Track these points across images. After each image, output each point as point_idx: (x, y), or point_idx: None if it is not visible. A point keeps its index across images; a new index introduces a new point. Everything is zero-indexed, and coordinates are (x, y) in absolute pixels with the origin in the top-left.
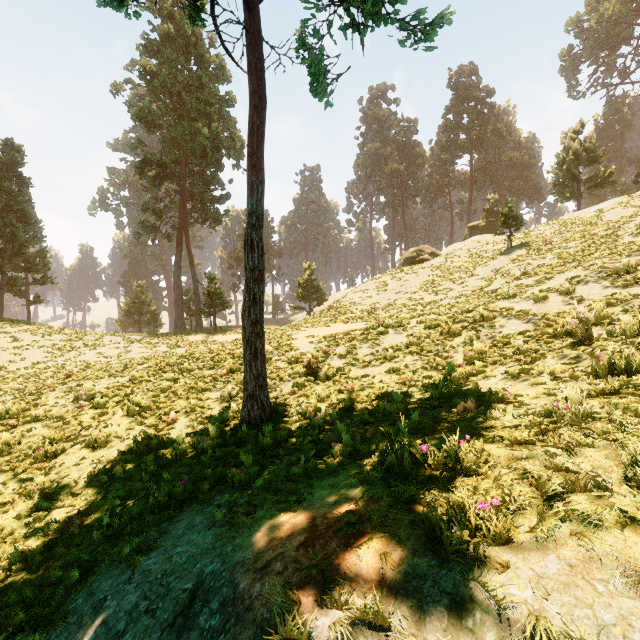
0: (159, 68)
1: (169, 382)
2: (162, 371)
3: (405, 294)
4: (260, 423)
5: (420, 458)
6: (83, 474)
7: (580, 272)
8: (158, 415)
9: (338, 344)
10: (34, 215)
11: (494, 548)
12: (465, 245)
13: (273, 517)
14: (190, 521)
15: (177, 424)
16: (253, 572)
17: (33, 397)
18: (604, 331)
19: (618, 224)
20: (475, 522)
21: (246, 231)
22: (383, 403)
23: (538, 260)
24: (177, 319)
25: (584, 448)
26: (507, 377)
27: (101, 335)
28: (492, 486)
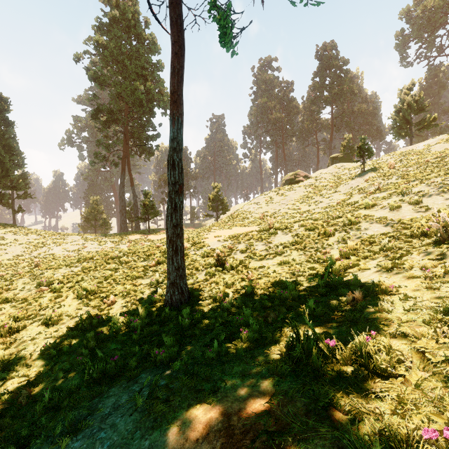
0: (108, 42)
1: (111, 271)
2: (106, 263)
3: (287, 205)
4: (180, 305)
5: (327, 352)
6: (37, 347)
7: (424, 187)
8: (101, 298)
9: (239, 242)
10: (18, 148)
11: None
12: (329, 170)
13: (189, 408)
14: (117, 399)
15: (115, 305)
16: None
17: (6, 283)
18: None
19: (445, 153)
20: None
21: (169, 153)
22: (279, 291)
23: (386, 180)
24: (122, 223)
25: None
26: (380, 270)
27: (66, 235)
28: (421, 397)
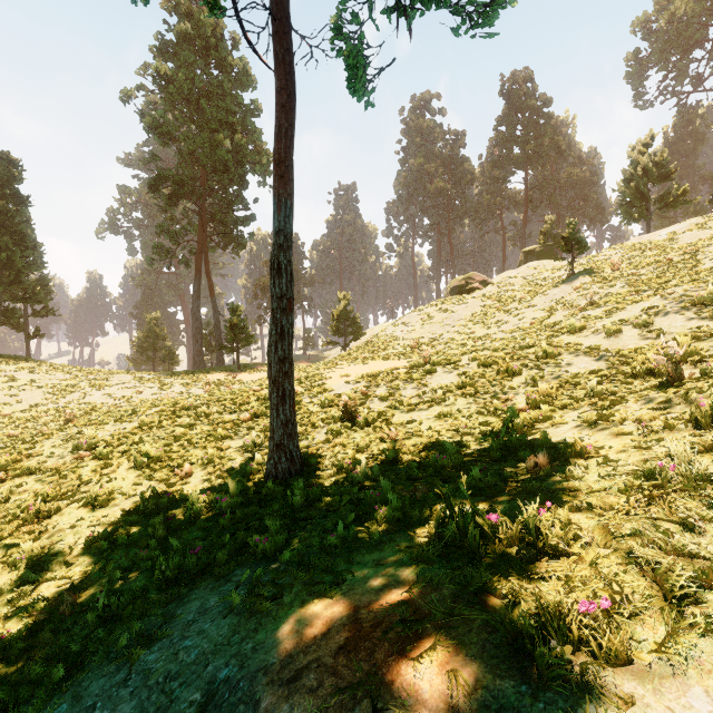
0: (175, 72)
1: (183, 429)
2: (176, 416)
3: (453, 327)
4: (289, 478)
5: (488, 530)
6: (80, 539)
7: (658, 301)
8: (170, 467)
9: (379, 384)
10: (34, 238)
11: (608, 670)
12: (520, 272)
13: (304, 604)
14: (203, 603)
15: (192, 478)
16: (279, 685)
17: (26, 446)
18: (693, 370)
19: (696, 248)
20: (578, 631)
21: (272, 253)
22: (434, 455)
23: (605, 288)
24: (196, 355)
25: (707, 523)
26: (581, 424)
27: (109, 374)
28: (591, 575)
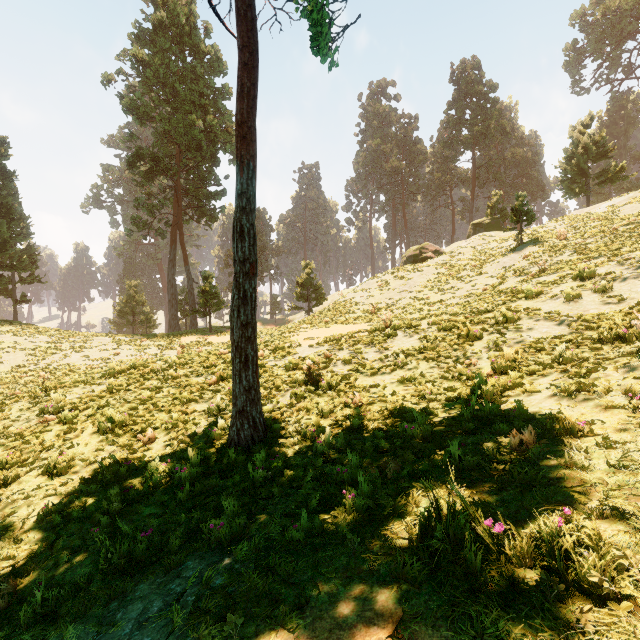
0: (152, 58)
1: (150, 392)
2: (144, 378)
3: (409, 293)
4: (251, 445)
5: (489, 542)
6: (33, 511)
7: (614, 267)
8: (134, 432)
9: (341, 348)
10: (21, 211)
11: None
12: (470, 243)
13: (258, 638)
14: (145, 606)
15: (155, 444)
16: None
17: None
18: None
19: (639, 218)
20: None
21: (235, 216)
22: (402, 425)
23: (554, 256)
24: (171, 319)
25: None
26: (557, 393)
27: (89, 336)
28: None
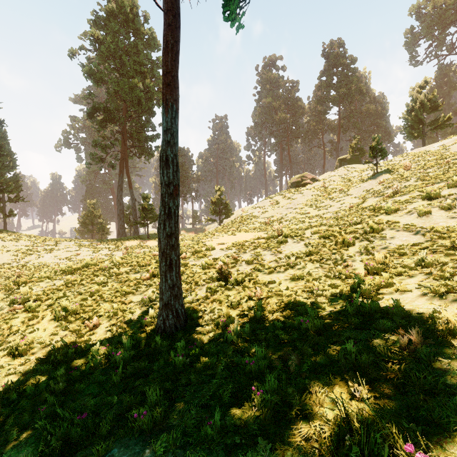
0: (105, 37)
1: (97, 286)
2: (94, 275)
3: (294, 209)
4: (174, 332)
5: None
6: None
7: (455, 190)
8: (83, 319)
9: (245, 251)
10: (10, 149)
11: None
12: (338, 172)
13: None
14: None
15: (98, 329)
16: None
17: None
18: None
19: None
20: None
21: (161, 148)
22: (298, 319)
23: (403, 182)
24: (119, 228)
25: None
26: (427, 293)
27: (58, 241)
28: None
